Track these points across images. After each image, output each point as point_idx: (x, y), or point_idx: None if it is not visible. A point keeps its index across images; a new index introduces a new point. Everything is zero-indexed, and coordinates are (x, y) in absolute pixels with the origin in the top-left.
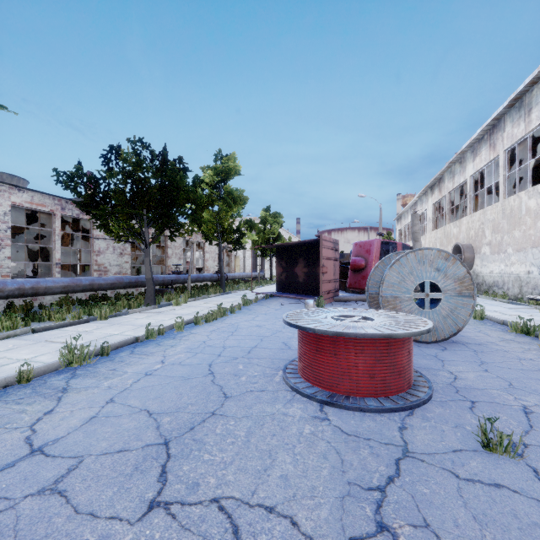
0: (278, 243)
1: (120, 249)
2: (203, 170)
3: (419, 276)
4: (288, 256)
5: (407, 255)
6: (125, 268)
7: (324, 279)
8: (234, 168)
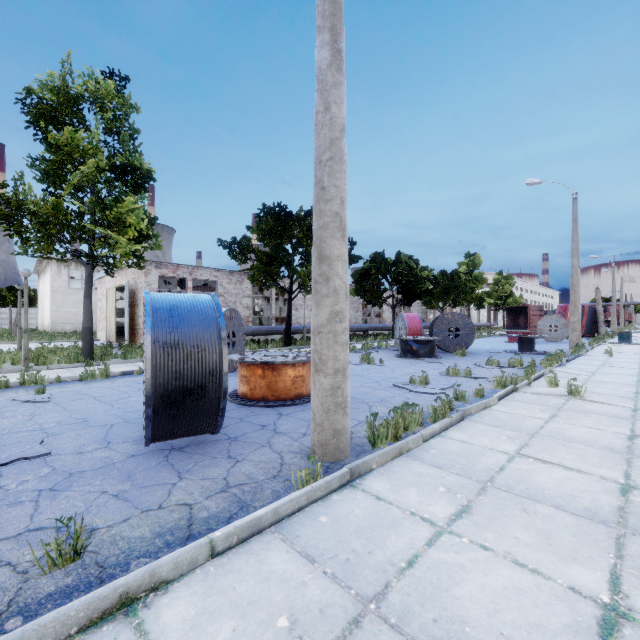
0: (509, 299)
1: (418, 310)
2: (459, 265)
3: (550, 323)
4: (514, 313)
5: (546, 317)
6: None
7: (531, 325)
8: (478, 263)
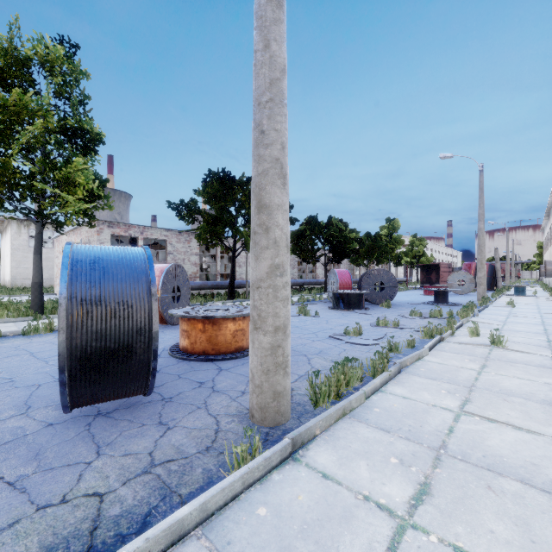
0: (422, 258)
1: (346, 267)
2: (381, 228)
3: (458, 278)
4: (427, 270)
5: (455, 273)
6: None
7: (442, 280)
8: (397, 227)
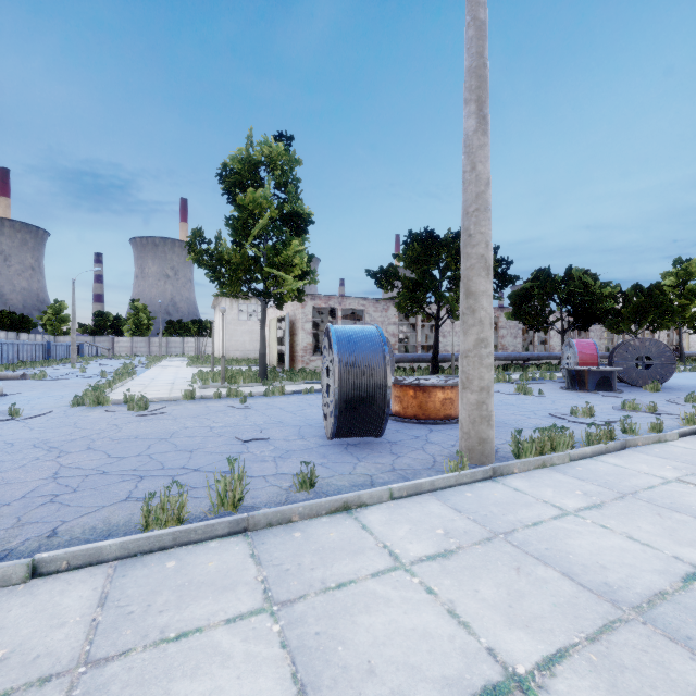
0: None
1: (599, 336)
2: (663, 276)
3: None
4: None
5: None
6: (602, 348)
7: None
8: (694, 271)
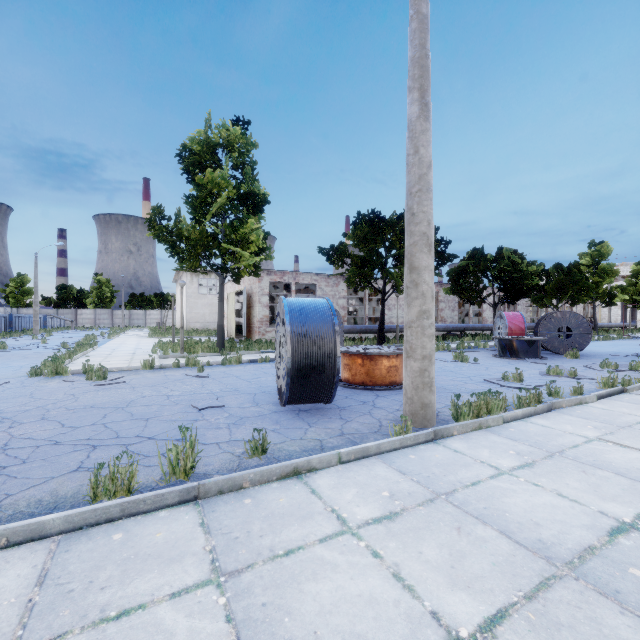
0: None
1: (526, 309)
2: (580, 256)
3: None
4: None
5: None
6: (528, 319)
7: None
8: (606, 252)
